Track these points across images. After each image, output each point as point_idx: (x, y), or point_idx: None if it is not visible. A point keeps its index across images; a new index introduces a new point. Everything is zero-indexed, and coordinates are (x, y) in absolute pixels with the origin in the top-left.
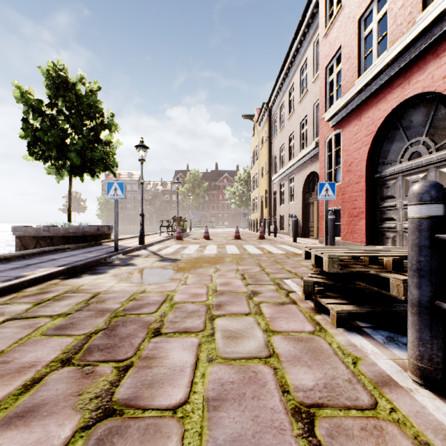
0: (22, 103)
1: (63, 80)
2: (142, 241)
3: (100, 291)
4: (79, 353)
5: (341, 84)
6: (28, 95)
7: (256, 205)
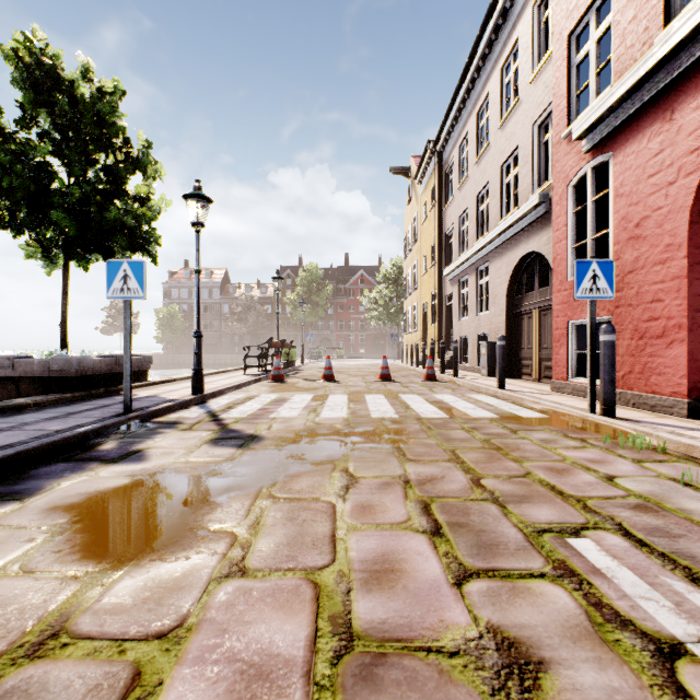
0: None
1: (47, 72)
2: (198, 387)
3: None
4: None
5: (609, 59)
6: None
7: (415, 319)
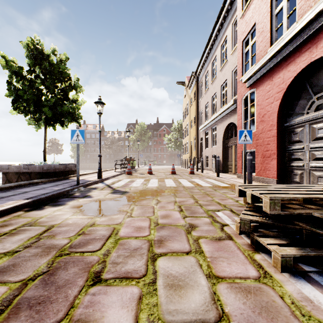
0: (7, 69)
1: (39, 52)
2: (100, 176)
3: (54, 224)
4: (4, 313)
5: (255, 53)
6: (11, 62)
7: (187, 148)
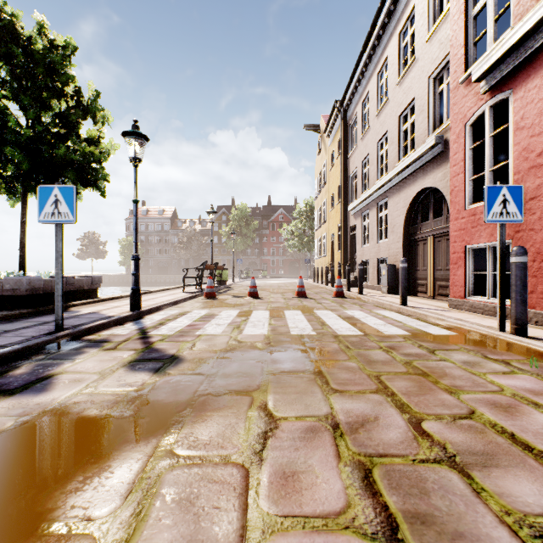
0: None
1: (5, 27)
2: (135, 305)
3: None
4: None
5: (507, 5)
6: None
7: (324, 247)
